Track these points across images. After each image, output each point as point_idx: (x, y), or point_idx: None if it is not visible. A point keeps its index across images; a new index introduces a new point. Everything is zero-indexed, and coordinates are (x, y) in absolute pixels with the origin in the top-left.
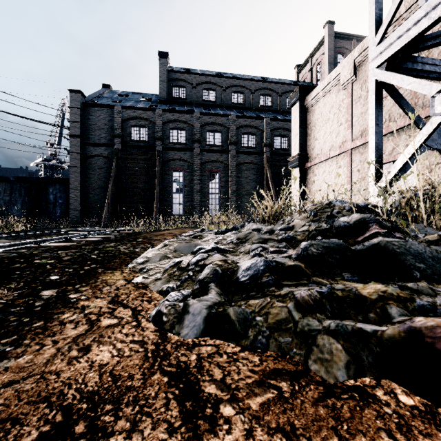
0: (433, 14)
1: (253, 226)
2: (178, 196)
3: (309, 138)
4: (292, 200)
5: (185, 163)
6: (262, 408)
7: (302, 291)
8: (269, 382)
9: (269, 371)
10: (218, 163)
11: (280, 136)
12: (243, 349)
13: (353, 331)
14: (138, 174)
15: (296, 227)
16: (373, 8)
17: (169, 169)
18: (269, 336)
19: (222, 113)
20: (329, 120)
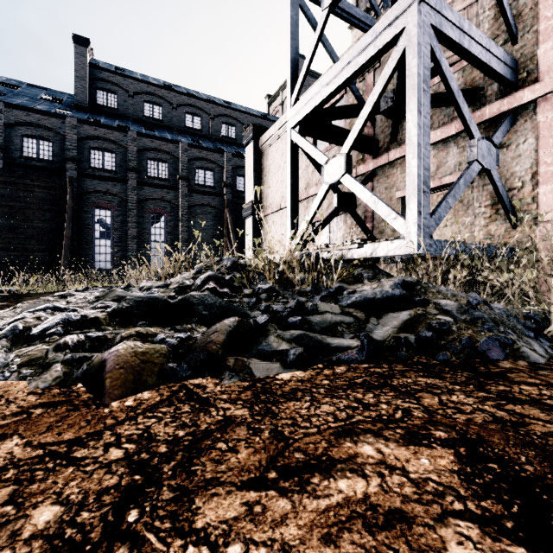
0: (323, 92)
1: (143, 283)
2: (103, 242)
3: (264, 184)
4: (247, 253)
5: (114, 198)
6: (0, 426)
7: (68, 335)
8: (27, 411)
9: (36, 405)
10: (163, 202)
11: (243, 177)
12: (30, 394)
13: (79, 358)
14: (35, 208)
15: (172, 284)
16: (290, 69)
17: (88, 204)
18: (15, 371)
19: (171, 138)
20: (281, 168)
